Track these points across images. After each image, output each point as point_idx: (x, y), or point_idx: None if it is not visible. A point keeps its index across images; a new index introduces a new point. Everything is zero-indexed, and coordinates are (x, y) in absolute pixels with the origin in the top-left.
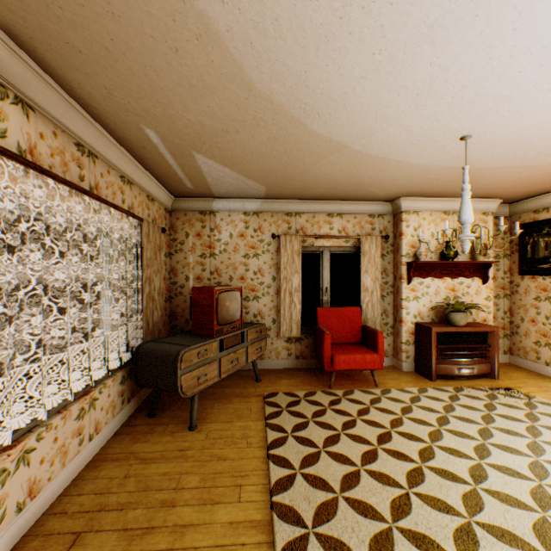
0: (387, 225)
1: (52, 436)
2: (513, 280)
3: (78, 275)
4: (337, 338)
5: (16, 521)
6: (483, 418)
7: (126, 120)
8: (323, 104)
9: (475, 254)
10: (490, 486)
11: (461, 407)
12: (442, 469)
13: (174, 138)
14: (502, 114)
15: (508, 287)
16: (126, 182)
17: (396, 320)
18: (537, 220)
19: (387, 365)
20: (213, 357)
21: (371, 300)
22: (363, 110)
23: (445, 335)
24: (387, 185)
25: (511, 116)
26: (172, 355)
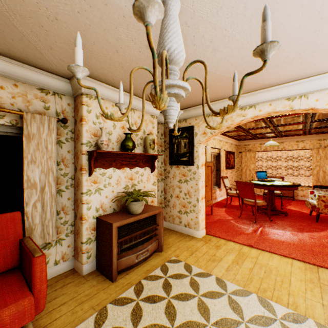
0: (67, 107)
1: None
2: (167, 168)
3: None
4: None
5: None
6: None
7: None
8: None
9: (148, 147)
10: None
11: None
12: None
13: None
14: None
15: (164, 174)
16: None
17: (77, 217)
18: (181, 127)
19: (67, 270)
20: None
21: (42, 198)
22: None
23: (126, 226)
24: (53, 33)
25: None
26: None
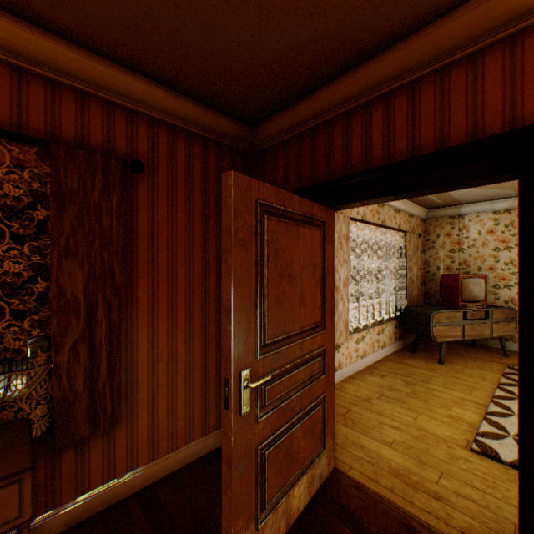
0: None
1: (369, 336)
2: None
3: (376, 266)
4: None
5: (360, 361)
6: None
7: None
8: None
9: None
10: None
11: None
12: None
13: None
14: None
15: None
16: (396, 212)
17: None
18: None
19: None
20: (456, 322)
21: None
22: None
23: None
24: None
25: None
26: (426, 313)
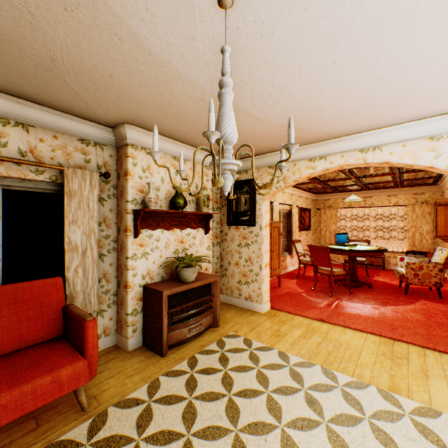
0: (110, 159)
1: None
2: (224, 229)
3: None
4: (11, 343)
5: None
6: (228, 411)
7: None
8: None
9: (201, 205)
10: None
11: (202, 398)
12: None
13: None
14: None
15: (220, 236)
16: None
17: (121, 285)
18: (241, 180)
19: (110, 346)
20: None
21: (84, 262)
22: None
23: (177, 295)
24: (105, 88)
25: None
26: None
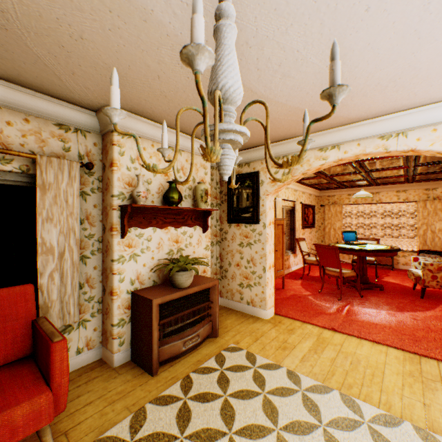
0: (94, 148)
1: None
2: (224, 227)
3: None
4: None
5: None
6: None
7: None
8: None
9: (199, 200)
10: None
11: (196, 437)
12: None
13: None
14: None
15: (220, 235)
16: None
17: (106, 291)
18: (242, 173)
19: (93, 361)
20: None
21: (61, 266)
22: None
23: (170, 303)
24: (77, 55)
25: None
26: None
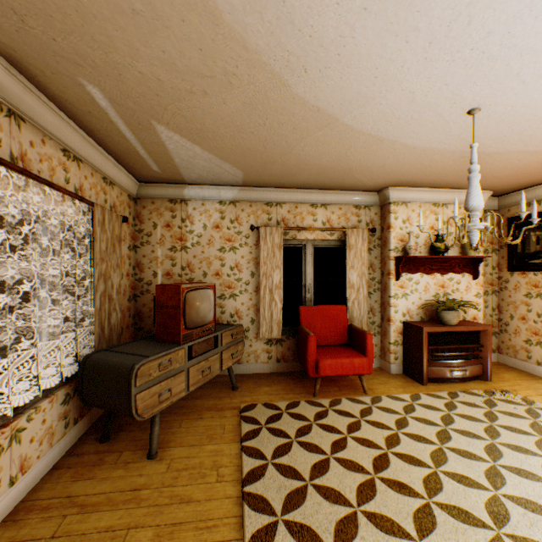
0: (374, 217)
1: None
2: (502, 275)
3: None
4: (322, 340)
5: None
6: (486, 431)
7: (58, 70)
8: (312, 53)
9: (466, 248)
10: (514, 529)
11: (460, 417)
12: (454, 506)
13: (126, 100)
14: (523, 79)
15: (496, 284)
16: (72, 158)
17: (383, 319)
18: (528, 213)
19: (374, 367)
20: (179, 368)
21: (357, 297)
22: (361, 65)
23: (436, 335)
24: (377, 172)
25: (533, 82)
26: (125, 369)
